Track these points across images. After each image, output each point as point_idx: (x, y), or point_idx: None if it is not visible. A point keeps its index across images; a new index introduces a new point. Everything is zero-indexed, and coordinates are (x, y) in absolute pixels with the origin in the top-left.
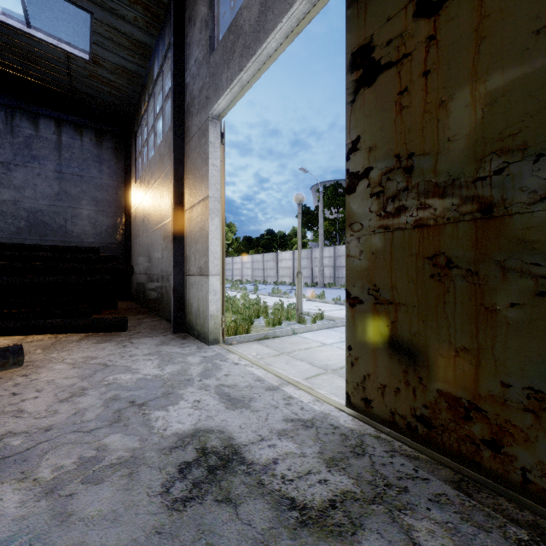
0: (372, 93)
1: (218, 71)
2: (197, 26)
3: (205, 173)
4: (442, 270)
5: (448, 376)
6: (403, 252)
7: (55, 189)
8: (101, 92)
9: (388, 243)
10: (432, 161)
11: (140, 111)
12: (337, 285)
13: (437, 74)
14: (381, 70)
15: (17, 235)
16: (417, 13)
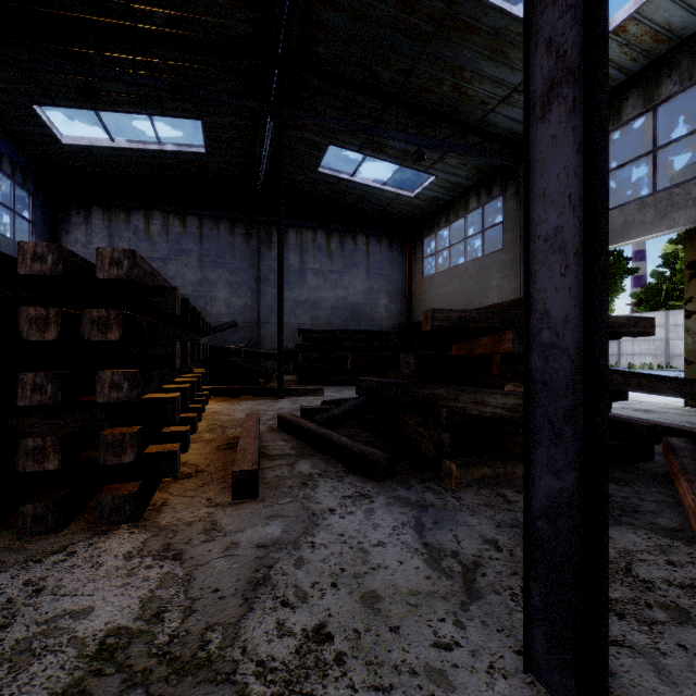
0: None
1: None
2: None
3: None
4: None
5: None
6: None
7: (365, 287)
8: (403, 211)
9: None
10: None
11: (436, 223)
12: None
13: None
14: None
15: (345, 322)
16: None
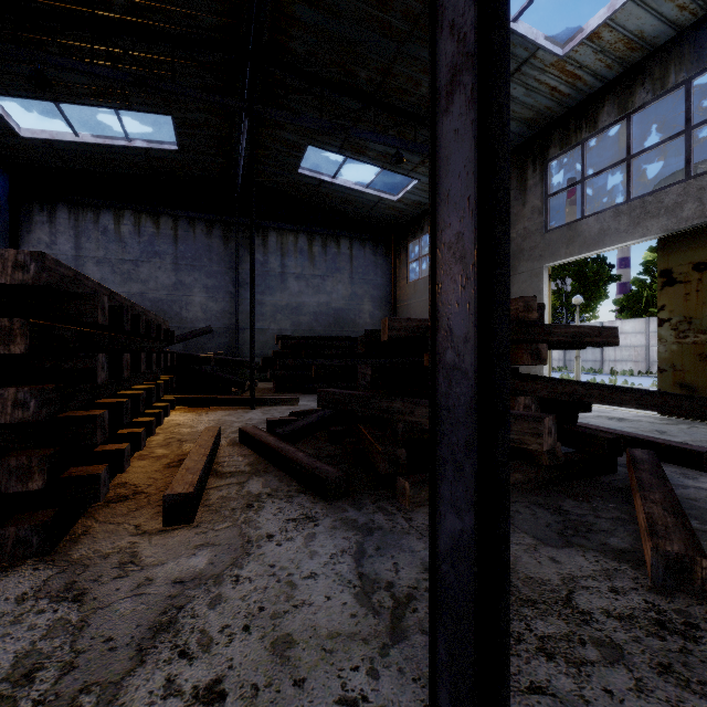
0: (671, 290)
1: (555, 245)
2: (527, 208)
3: (538, 299)
4: (704, 359)
5: (706, 394)
6: (687, 352)
7: (349, 292)
8: (387, 215)
9: (680, 348)
10: (700, 322)
11: (420, 228)
12: (568, 369)
13: (702, 293)
14: (676, 283)
15: (328, 328)
16: (693, 268)
